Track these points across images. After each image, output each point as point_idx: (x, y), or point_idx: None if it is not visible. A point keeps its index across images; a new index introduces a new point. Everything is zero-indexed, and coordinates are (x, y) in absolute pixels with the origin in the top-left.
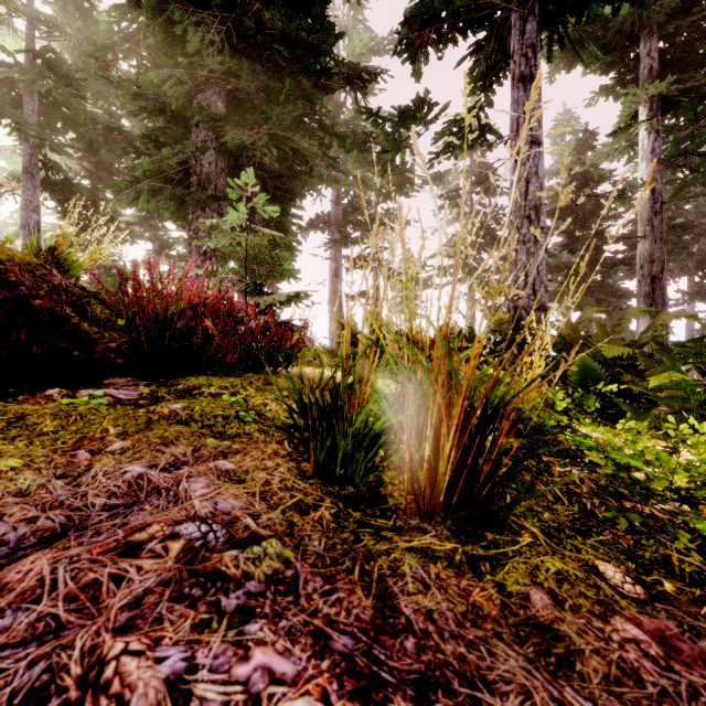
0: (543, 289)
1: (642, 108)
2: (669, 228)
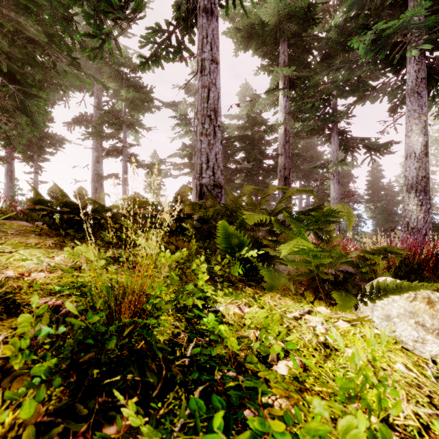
0: (220, 172)
1: (280, 82)
2: (292, 155)
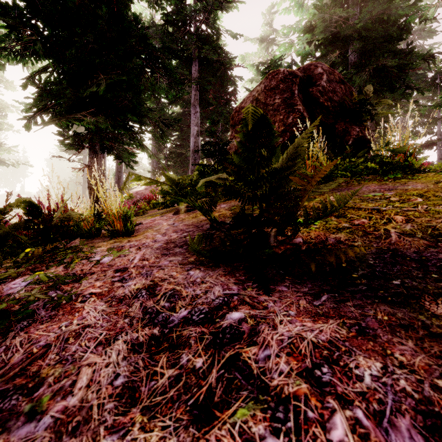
0: None
1: None
2: None
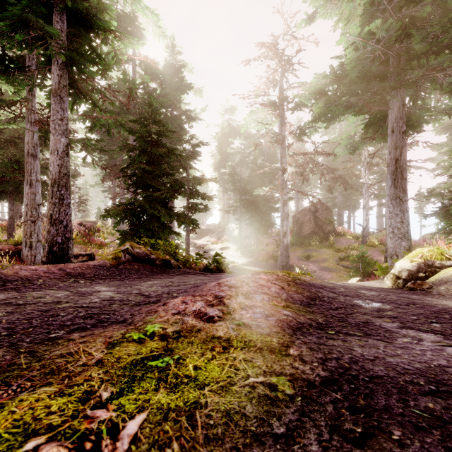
0: None
1: None
2: None
